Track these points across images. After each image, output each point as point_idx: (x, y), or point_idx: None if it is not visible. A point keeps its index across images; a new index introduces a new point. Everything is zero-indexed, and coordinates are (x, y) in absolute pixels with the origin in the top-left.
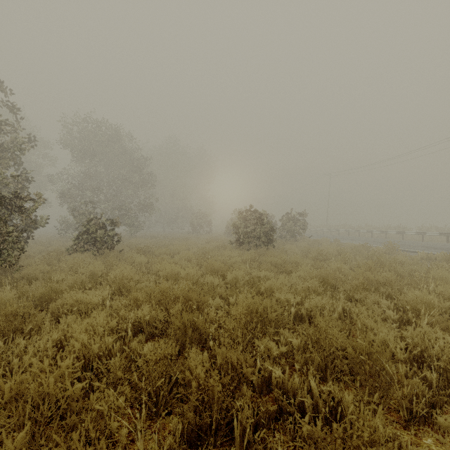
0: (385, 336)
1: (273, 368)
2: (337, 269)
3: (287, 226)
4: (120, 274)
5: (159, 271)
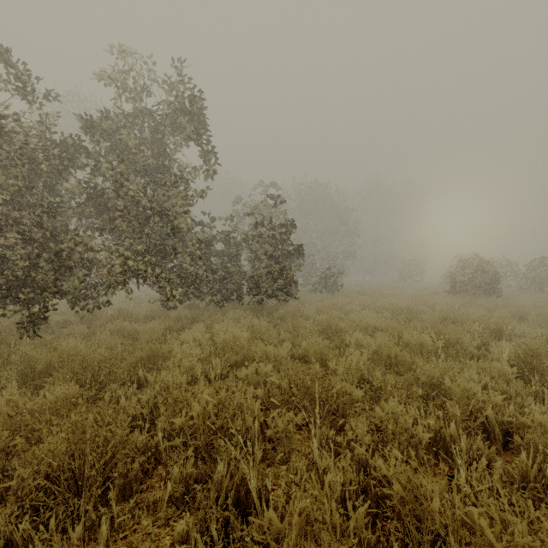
0: (525, 329)
1: None
2: None
3: (528, 274)
4: (362, 302)
5: (381, 305)
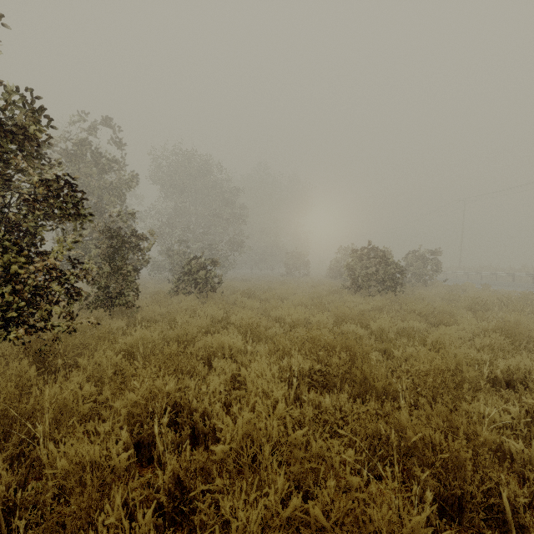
0: None
1: (511, 440)
2: (515, 323)
3: (413, 267)
4: (246, 318)
5: (278, 317)
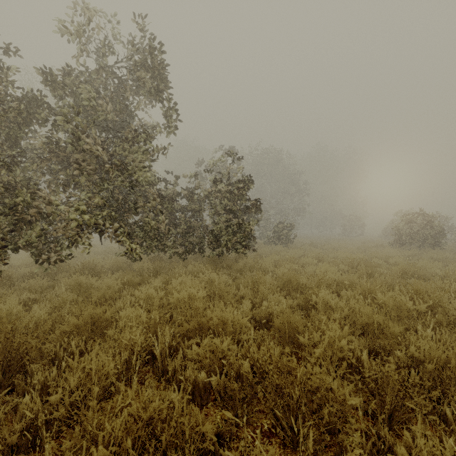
0: None
1: None
2: None
3: None
4: (316, 254)
5: (334, 257)
